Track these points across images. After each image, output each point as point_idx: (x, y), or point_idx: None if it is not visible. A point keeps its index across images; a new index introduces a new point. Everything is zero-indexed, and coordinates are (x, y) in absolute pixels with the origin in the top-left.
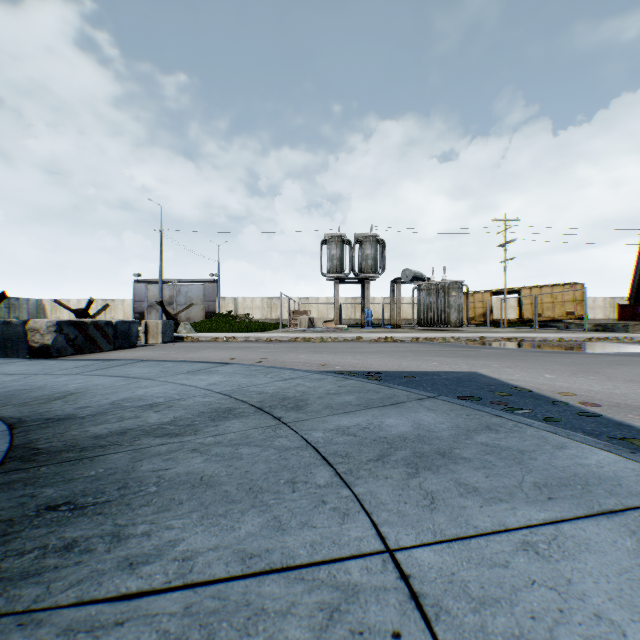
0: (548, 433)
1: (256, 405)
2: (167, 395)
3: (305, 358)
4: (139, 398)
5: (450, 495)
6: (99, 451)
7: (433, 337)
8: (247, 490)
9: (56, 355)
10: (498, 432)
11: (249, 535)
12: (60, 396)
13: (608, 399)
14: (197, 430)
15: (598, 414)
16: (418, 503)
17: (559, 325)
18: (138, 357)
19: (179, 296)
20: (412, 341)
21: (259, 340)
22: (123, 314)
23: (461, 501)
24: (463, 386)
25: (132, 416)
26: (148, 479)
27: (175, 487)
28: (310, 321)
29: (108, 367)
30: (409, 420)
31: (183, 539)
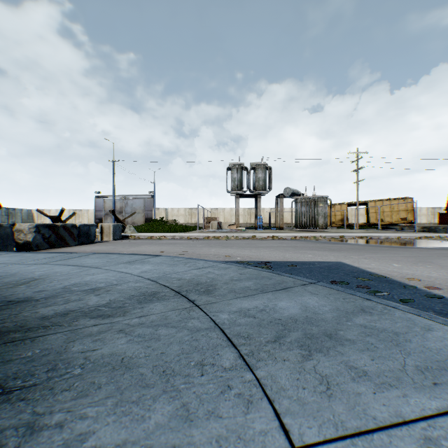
0: (413, 315)
1: (175, 289)
2: (108, 281)
3: (215, 251)
4: (86, 283)
5: (343, 379)
6: (41, 331)
7: (307, 236)
8: (161, 373)
9: (35, 249)
10: (372, 314)
11: (157, 427)
12: (25, 281)
13: (446, 283)
14: (126, 312)
15: (442, 296)
16: (315, 388)
17: (396, 227)
18: (94, 250)
19: (127, 207)
20: (292, 239)
21: (182, 238)
22: (88, 220)
23: (354, 386)
24: (333, 273)
25: (76, 299)
26: (76, 360)
27: (97, 369)
28: (219, 224)
29: (69, 258)
30: (297, 303)
31: (93, 432)
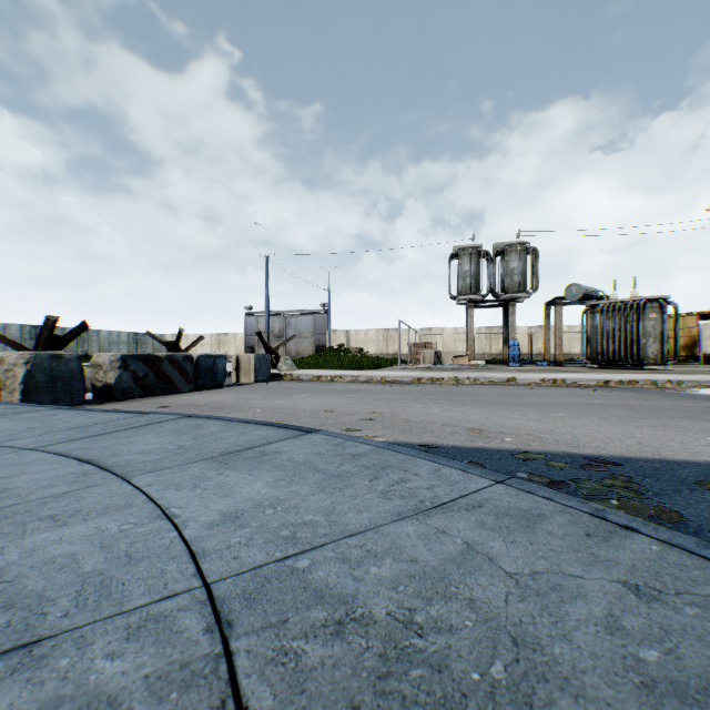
0: None
1: None
2: (48, 588)
3: (440, 414)
4: None
5: None
6: None
7: (633, 380)
8: None
9: (120, 397)
10: None
11: None
12: None
13: None
14: None
15: None
16: None
17: None
18: (209, 403)
19: (289, 329)
20: (597, 385)
21: (371, 380)
22: (235, 349)
23: None
24: None
25: None
26: None
27: None
28: (436, 356)
29: (114, 430)
30: None
31: None
